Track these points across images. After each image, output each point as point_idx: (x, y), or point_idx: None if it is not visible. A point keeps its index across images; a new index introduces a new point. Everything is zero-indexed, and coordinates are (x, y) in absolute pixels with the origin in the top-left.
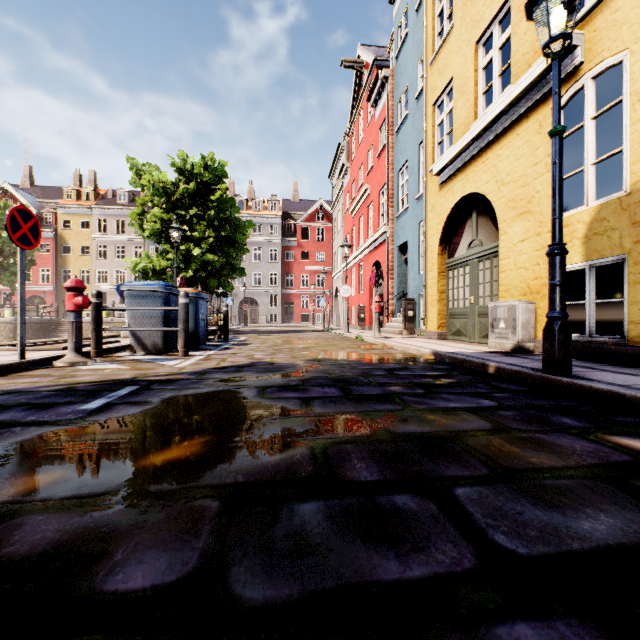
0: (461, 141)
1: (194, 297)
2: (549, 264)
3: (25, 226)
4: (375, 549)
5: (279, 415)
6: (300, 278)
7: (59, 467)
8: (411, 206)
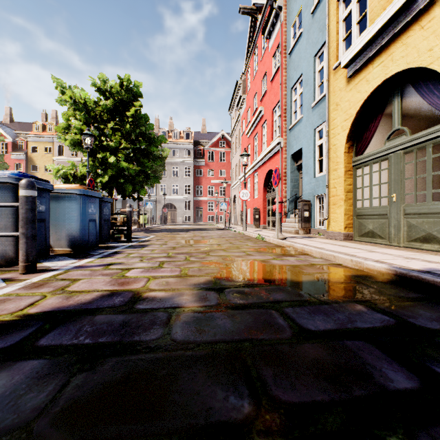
0: (388, 10)
1: (78, 194)
2: None
3: None
4: None
5: None
6: (207, 189)
7: None
8: (306, 115)
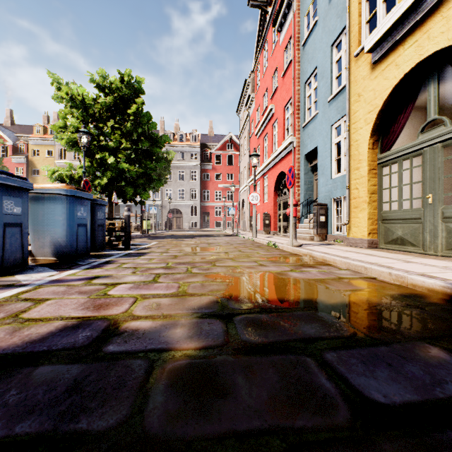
0: None
1: (64, 195)
2: None
3: None
4: None
5: None
6: (214, 193)
7: None
8: (321, 111)
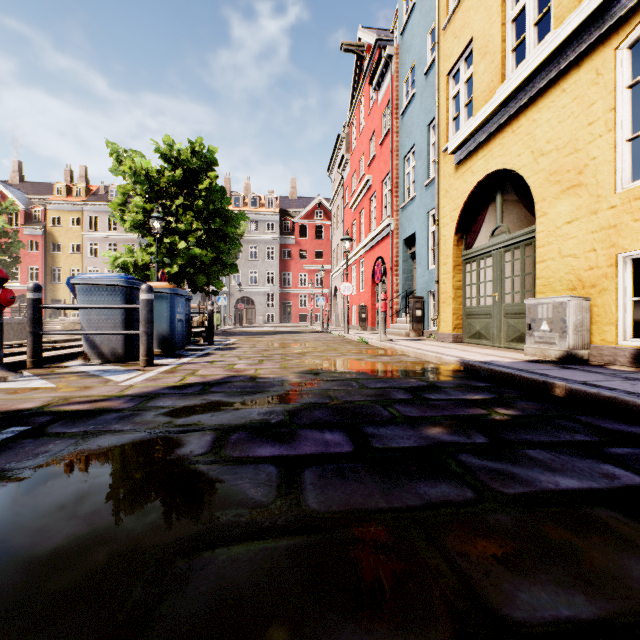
0: (485, 108)
1: (168, 293)
2: None
3: None
4: None
5: (227, 526)
6: (298, 277)
7: None
8: (419, 194)
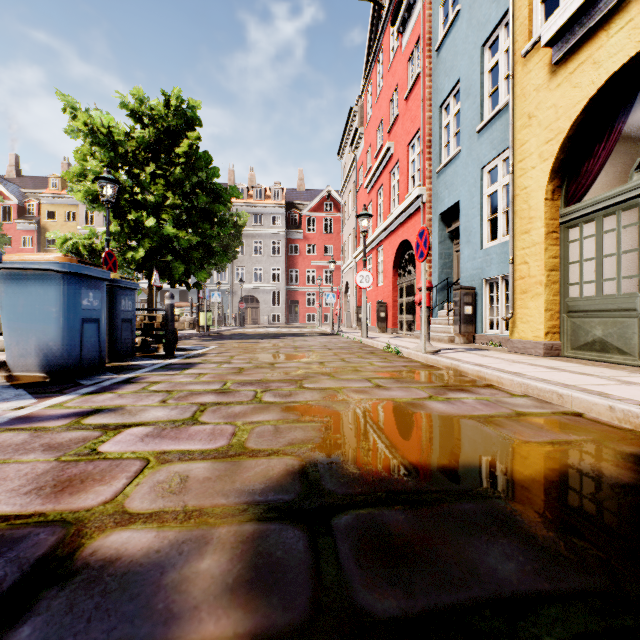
0: None
1: (59, 272)
2: None
3: None
4: None
5: None
6: (306, 274)
7: None
8: (466, 147)
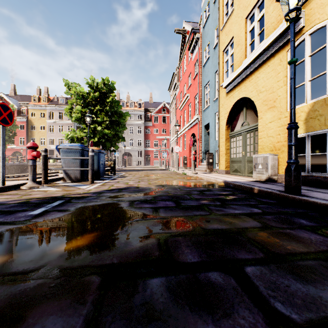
0: (238, 70)
1: (97, 152)
2: (288, 134)
3: (5, 113)
4: (198, 315)
5: (140, 218)
6: (153, 142)
7: (7, 252)
8: (211, 104)
